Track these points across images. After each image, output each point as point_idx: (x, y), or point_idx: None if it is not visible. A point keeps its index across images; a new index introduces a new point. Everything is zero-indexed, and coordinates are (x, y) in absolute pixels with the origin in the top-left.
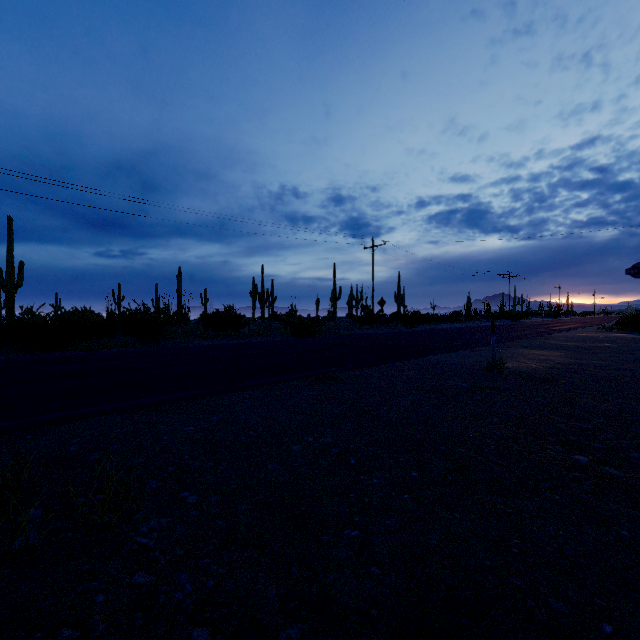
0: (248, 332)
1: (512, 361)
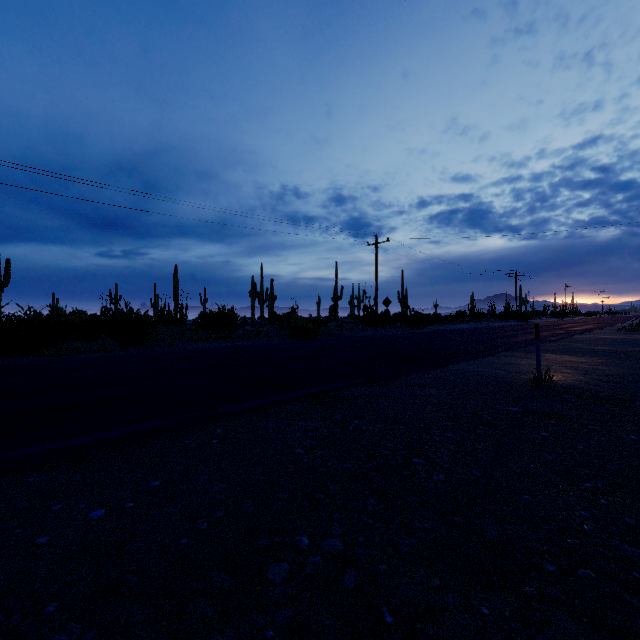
0: (243, 334)
1: (553, 372)
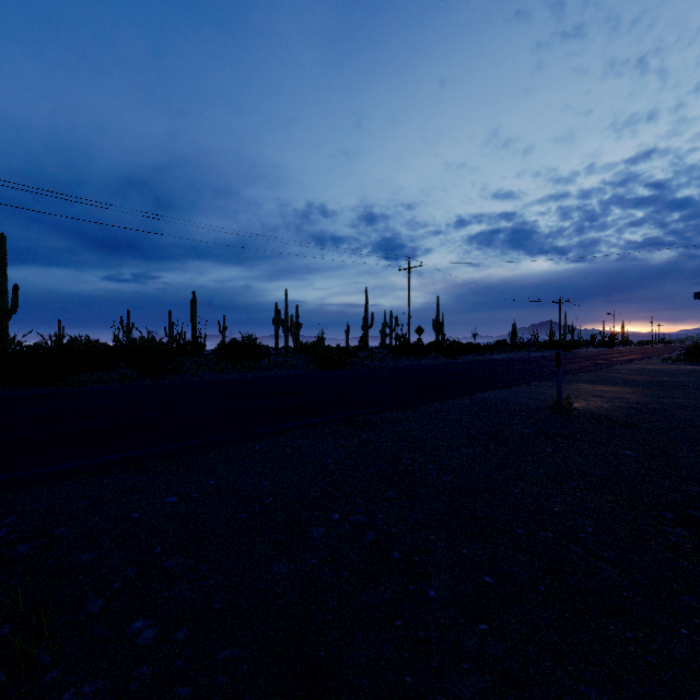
0: (268, 364)
1: (578, 399)
